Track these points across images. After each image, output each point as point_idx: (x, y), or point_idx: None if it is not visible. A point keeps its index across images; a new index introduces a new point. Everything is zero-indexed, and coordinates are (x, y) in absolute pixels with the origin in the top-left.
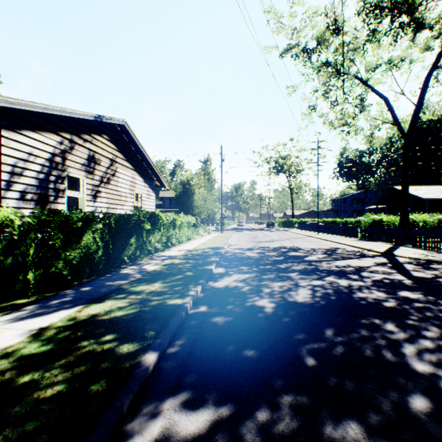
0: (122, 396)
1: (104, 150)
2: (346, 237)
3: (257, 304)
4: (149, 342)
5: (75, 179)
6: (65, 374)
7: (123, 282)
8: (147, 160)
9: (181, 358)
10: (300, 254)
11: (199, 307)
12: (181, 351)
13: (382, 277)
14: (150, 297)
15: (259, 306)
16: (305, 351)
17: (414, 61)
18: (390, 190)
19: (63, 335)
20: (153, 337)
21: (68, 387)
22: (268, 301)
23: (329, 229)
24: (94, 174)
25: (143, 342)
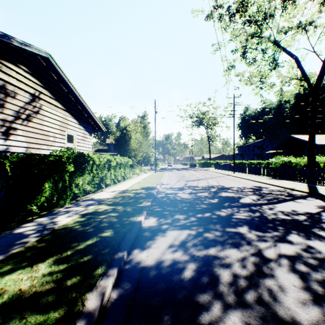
0: None
1: (21, 82)
2: (258, 175)
3: None
4: None
5: None
6: None
7: None
8: (81, 102)
9: None
10: (232, 195)
11: None
12: None
13: None
14: None
15: None
16: None
17: (319, 27)
18: (288, 138)
19: None
20: None
21: None
22: (244, 324)
23: (242, 169)
24: (5, 107)
25: None
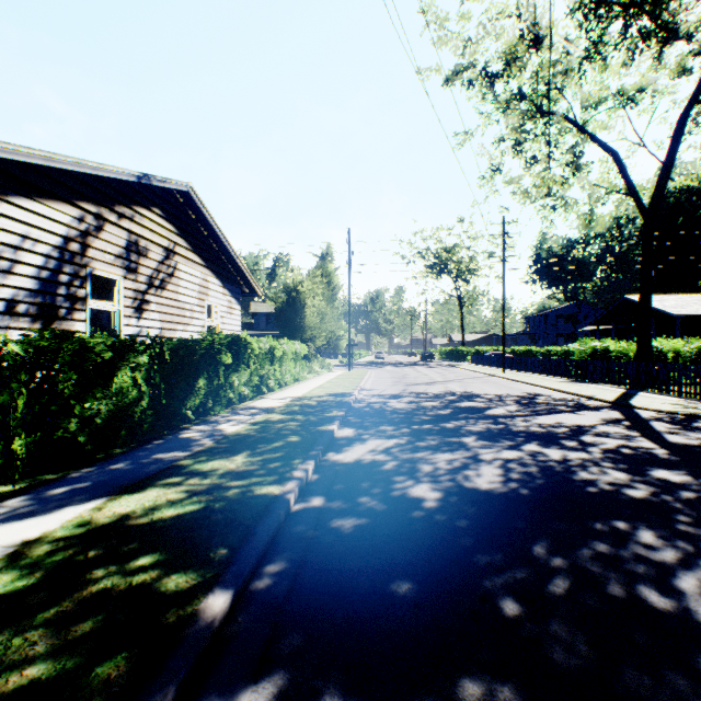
0: (154, 692)
1: (155, 233)
2: (549, 376)
3: (411, 494)
4: (217, 571)
5: (109, 281)
6: (52, 641)
7: (181, 455)
8: (227, 251)
9: (275, 602)
10: (478, 405)
11: (311, 500)
12: (276, 588)
13: (619, 445)
14: (226, 481)
15: (414, 497)
16: (501, 587)
17: (660, 93)
18: (619, 301)
19: (62, 556)
20: (225, 560)
21: (51, 671)
22: (430, 488)
23: (522, 364)
24: (138, 272)
25: (205, 570)
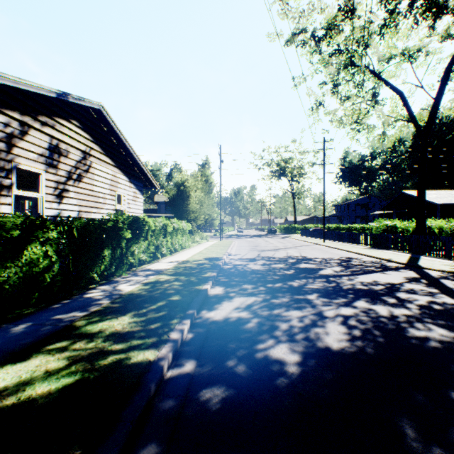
0: None
1: (73, 139)
2: (355, 244)
3: (273, 356)
4: None
5: None
6: None
7: (79, 315)
8: (132, 156)
9: None
10: (312, 266)
11: (183, 364)
12: None
13: (428, 301)
14: (108, 345)
15: (276, 360)
16: None
17: (431, 53)
18: (398, 194)
19: None
20: None
21: None
22: (289, 348)
23: (336, 236)
24: (59, 168)
25: None
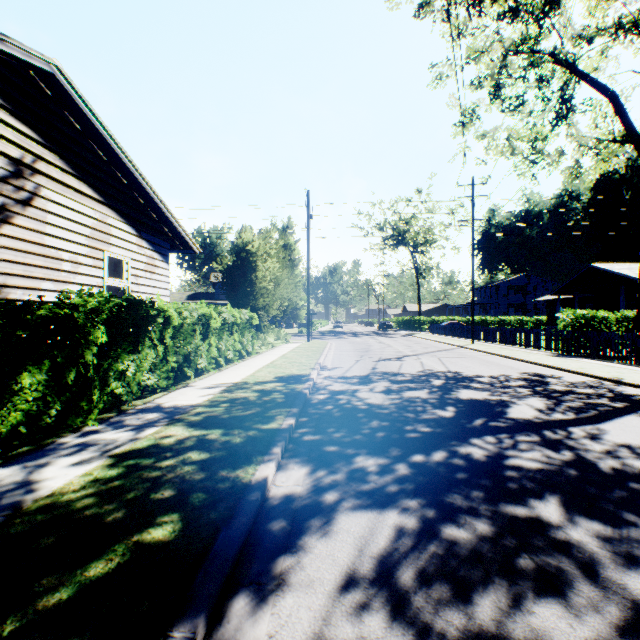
0: None
1: None
2: (526, 348)
3: None
4: None
5: None
6: None
7: None
8: (140, 186)
9: None
10: (485, 396)
11: None
12: None
13: None
14: None
15: None
16: None
17: None
18: (584, 269)
19: None
20: None
21: None
22: None
23: (490, 334)
24: None
25: None
